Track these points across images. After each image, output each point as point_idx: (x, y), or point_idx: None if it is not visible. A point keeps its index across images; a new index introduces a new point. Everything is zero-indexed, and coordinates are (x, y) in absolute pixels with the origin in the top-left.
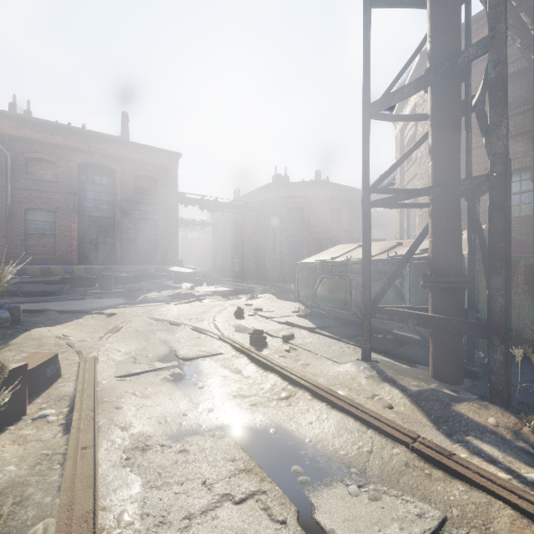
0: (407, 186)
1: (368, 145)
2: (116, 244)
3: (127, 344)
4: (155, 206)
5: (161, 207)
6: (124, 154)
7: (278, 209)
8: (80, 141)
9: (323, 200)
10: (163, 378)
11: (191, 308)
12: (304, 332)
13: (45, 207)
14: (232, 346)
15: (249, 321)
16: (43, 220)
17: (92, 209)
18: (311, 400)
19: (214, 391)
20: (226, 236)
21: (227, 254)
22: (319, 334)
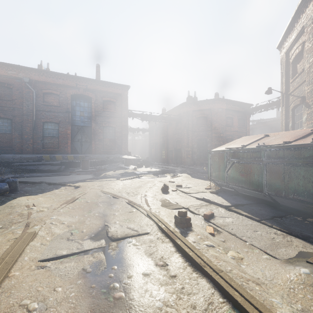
0: (292, 93)
1: None
2: (92, 142)
3: (72, 215)
4: (114, 119)
5: (118, 119)
6: (96, 88)
7: (190, 118)
8: (72, 81)
9: (221, 111)
10: (82, 269)
11: (132, 183)
12: (222, 210)
13: (53, 121)
14: (157, 226)
15: (173, 196)
16: (52, 128)
17: (79, 122)
18: None
19: (131, 307)
20: (157, 137)
21: (158, 148)
22: (236, 212)
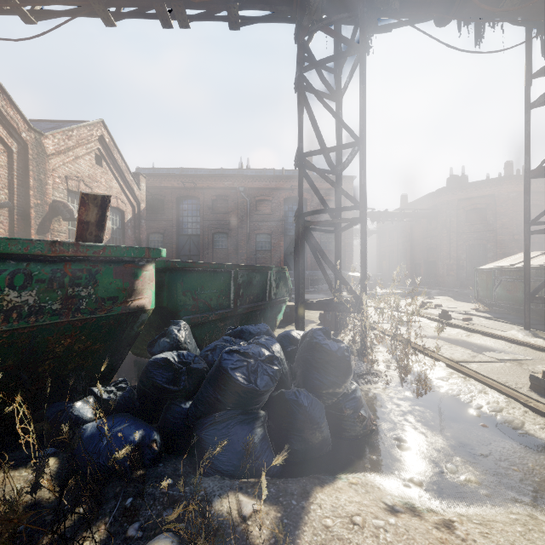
0: None
1: (528, 196)
2: (307, 255)
3: None
4: None
5: None
6: None
7: (453, 212)
8: (285, 182)
9: (514, 197)
10: (394, 325)
11: None
12: (481, 319)
13: (266, 232)
14: (427, 318)
15: (433, 311)
16: (264, 241)
17: (291, 230)
18: (481, 336)
19: (425, 330)
20: (392, 242)
21: (393, 260)
22: (494, 321)
